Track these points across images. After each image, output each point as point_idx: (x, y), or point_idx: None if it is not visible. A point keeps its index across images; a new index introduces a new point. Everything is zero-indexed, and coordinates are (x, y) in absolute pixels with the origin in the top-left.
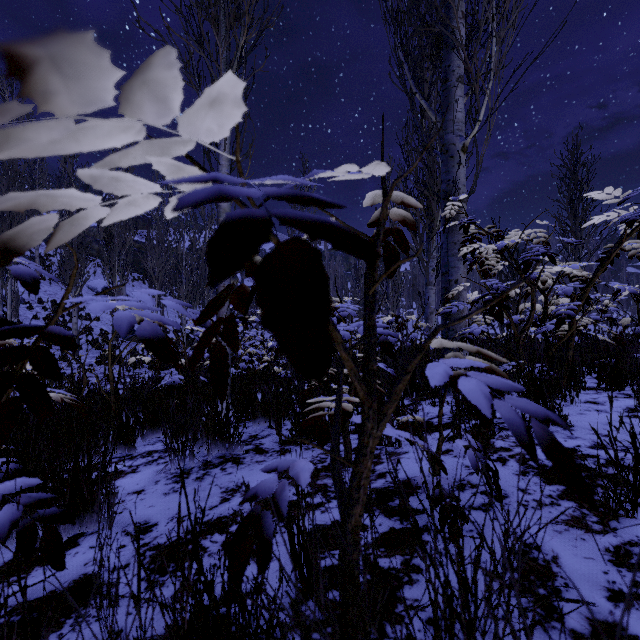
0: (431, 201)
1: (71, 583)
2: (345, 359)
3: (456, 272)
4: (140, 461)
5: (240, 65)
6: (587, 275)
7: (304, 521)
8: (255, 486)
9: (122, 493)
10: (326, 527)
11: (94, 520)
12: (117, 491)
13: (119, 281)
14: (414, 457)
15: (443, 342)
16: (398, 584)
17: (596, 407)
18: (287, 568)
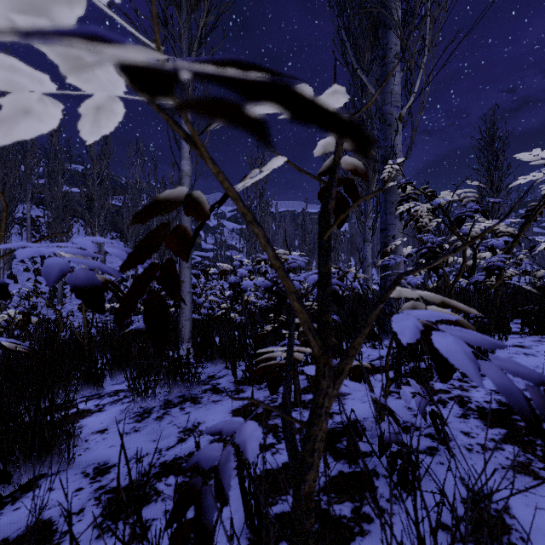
0: (368, 169)
1: (24, 530)
2: (298, 310)
3: (393, 228)
4: (107, 400)
5: (200, 45)
6: (512, 231)
7: (254, 474)
8: (197, 453)
9: (86, 432)
10: (277, 470)
11: (55, 461)
12: (82, 430)
13: None
14: (358, 398)
15: (402, 291)
16: (349, 535)
17: (524, 351)
18: (238, 515)
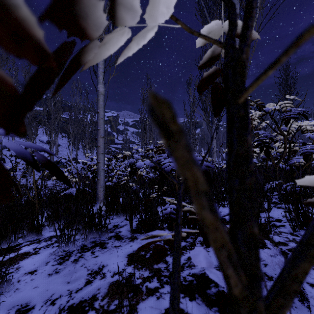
0: None
1: None
2: (211, 226)
3: None
4: (42, 244)
5: None
6: None
7: None
8: None
9: (21, 273)
10: None
11: None
12: (18, 271)
13: (54, 137)
14: None
15: None
16: None
17: None
18: None
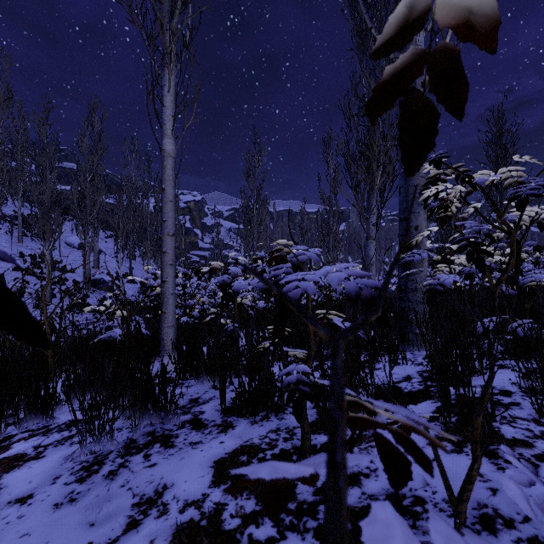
0: (372, 161)
1: None
2: None
3: (416, 218)
4: (53, 438)
5: (186, 4)
6: None
7: None
8: None
9: (1, 501)
10: None
11: None
12: None
13: (91, 237)
14: None
15: None
16: None
17: None
18: None
